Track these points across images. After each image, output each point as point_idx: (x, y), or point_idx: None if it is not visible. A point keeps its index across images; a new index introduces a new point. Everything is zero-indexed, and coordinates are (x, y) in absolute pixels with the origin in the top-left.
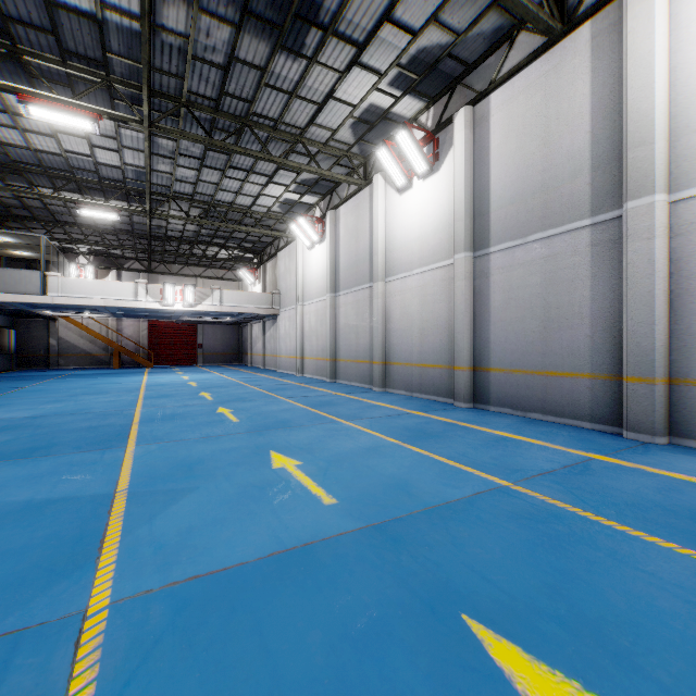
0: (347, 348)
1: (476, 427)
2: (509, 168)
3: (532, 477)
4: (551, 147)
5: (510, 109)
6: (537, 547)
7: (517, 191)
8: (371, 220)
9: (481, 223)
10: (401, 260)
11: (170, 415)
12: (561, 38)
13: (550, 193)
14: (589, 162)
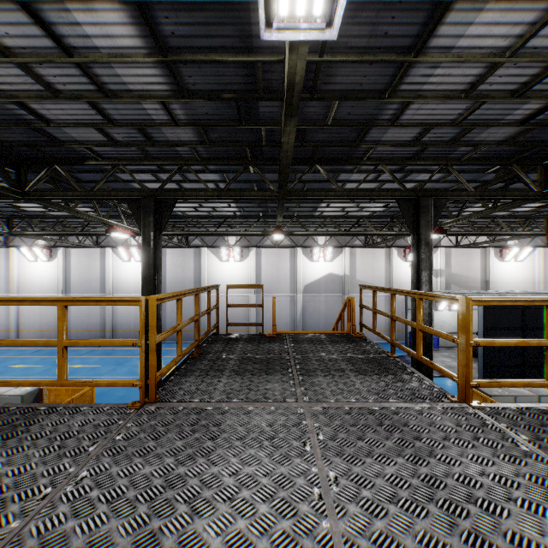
0: (79, 324)
1: (172, 348)
2: (173, 273)
3: None
4: (185, 273)
5: (173, 256)
6: None
7: (175, 280)
8: (102, 265)
9: (163, 285)
10: (124, 288)
11: None
12: (187, 248)
13: (184, 284)
14: (194, 281)
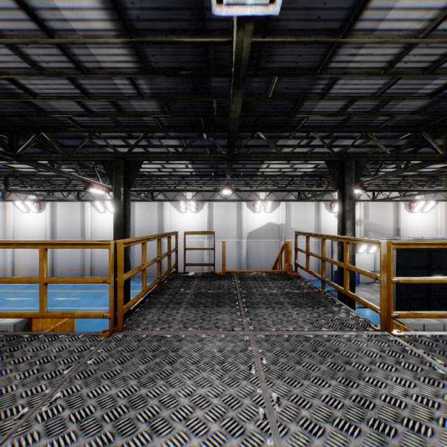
0: (64, 264)
1: (139, 284)
2: (140, 222)
3: None
4: (150, 222)
5: (141, 209)
6: None
7: (142, 228)
8: (82, 216)
9: (132, 233)
10: (100, 235)
11: (51, 304)
12: (152, 202)
13: (150, 232)
14: (157, 229)
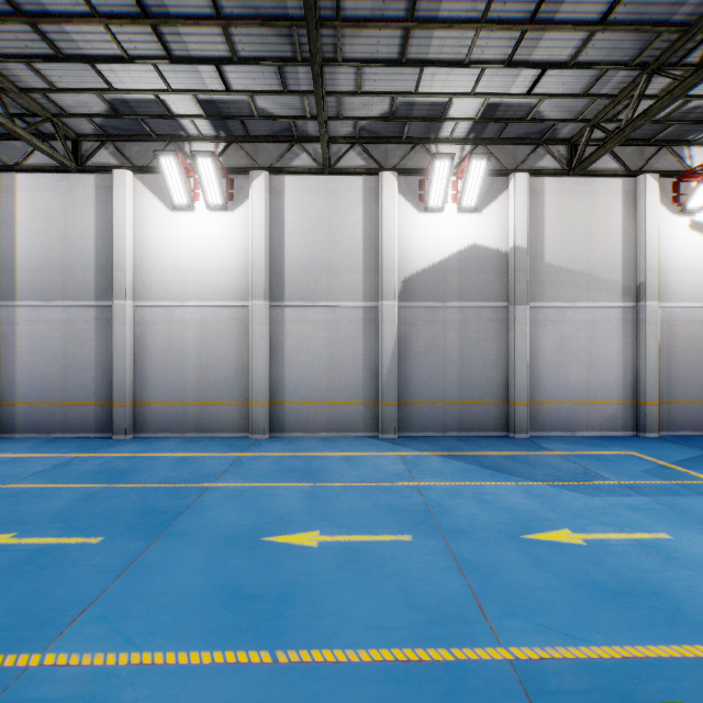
0: None
1: None
2: (36, 242)
3: (26, 478)
4: (70, 243)
5: (37, 196)
6: (7, 507)
7: (43, 264)
8: None
9: (8, 278)
10: None
11: None
12: (77, 172)
13: (69, 275)
14: (95, 265)
